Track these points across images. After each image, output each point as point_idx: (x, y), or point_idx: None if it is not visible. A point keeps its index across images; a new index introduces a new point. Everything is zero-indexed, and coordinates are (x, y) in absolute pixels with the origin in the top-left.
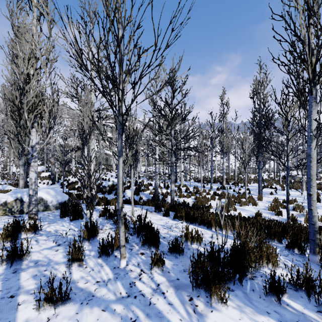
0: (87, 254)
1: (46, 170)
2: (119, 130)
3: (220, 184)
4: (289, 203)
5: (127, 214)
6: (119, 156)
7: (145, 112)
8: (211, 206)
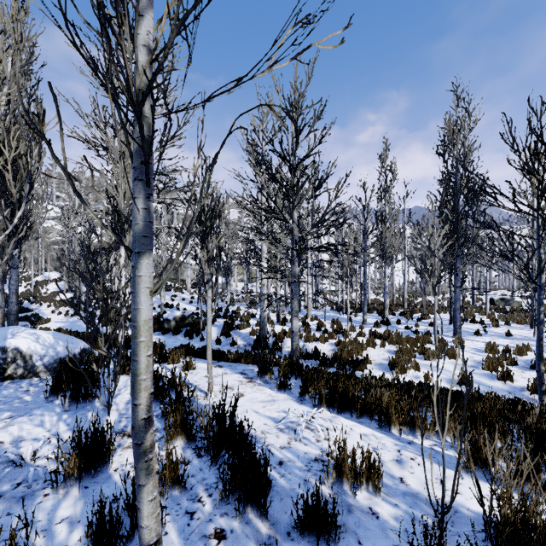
0: (56, 544)
1: (67, 290)
2: (138, 167)
3: (378, 315)
4: (518, 352)
5: (199, 385)
6: (138, 252)
7: (241, 181)
8: (368, 359)
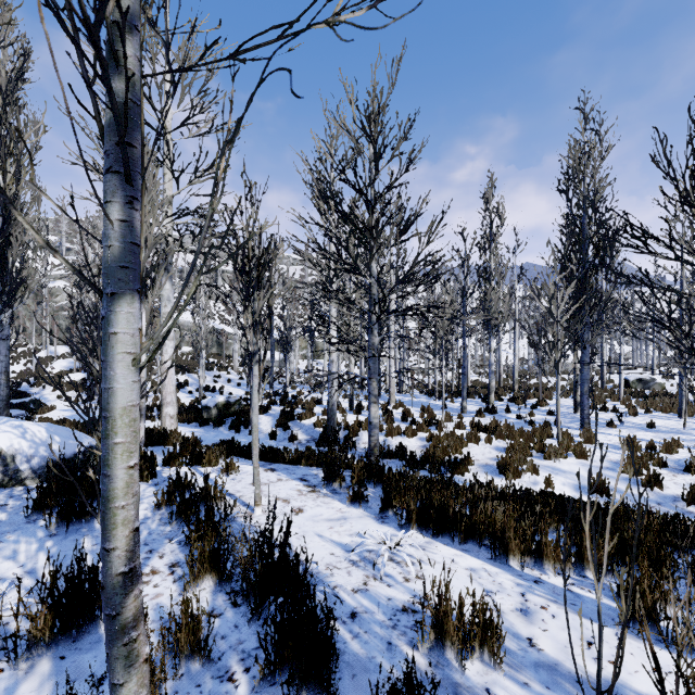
0: None
1: (79, 369)
2: (112, 151)
3: (481, 401)
4: (666, 450)
5: (242, 496)
6: (111, 293)
7: (303, 226)
8: (470, 458)
